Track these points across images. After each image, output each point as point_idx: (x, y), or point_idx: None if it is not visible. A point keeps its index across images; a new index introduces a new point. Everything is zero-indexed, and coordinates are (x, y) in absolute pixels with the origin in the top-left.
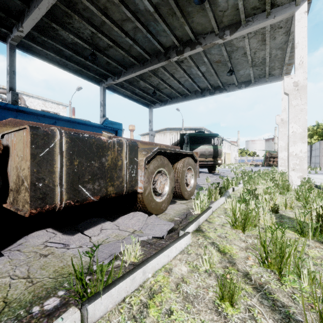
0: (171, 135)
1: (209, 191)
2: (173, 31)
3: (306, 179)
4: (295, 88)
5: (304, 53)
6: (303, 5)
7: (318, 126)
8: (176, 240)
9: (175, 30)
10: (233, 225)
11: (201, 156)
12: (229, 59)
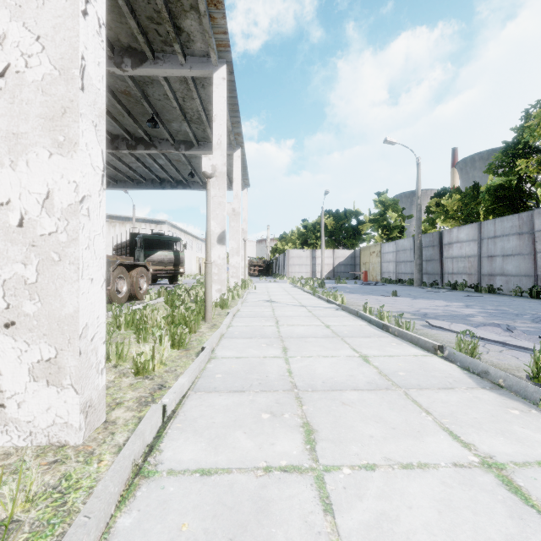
0: (112, 226)
1: (158, 292)
2: (124, 126)
3: (239, 284)
4: (233, 213)
5: (238, 188)
6: (238, 150)
7: (292, 233)
8: (135, 305)
9: (126, 126)
10: (166, 303)
11: (159, 264)
12: (190, 163)
